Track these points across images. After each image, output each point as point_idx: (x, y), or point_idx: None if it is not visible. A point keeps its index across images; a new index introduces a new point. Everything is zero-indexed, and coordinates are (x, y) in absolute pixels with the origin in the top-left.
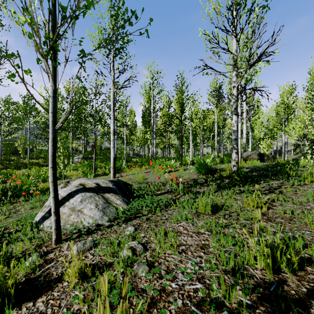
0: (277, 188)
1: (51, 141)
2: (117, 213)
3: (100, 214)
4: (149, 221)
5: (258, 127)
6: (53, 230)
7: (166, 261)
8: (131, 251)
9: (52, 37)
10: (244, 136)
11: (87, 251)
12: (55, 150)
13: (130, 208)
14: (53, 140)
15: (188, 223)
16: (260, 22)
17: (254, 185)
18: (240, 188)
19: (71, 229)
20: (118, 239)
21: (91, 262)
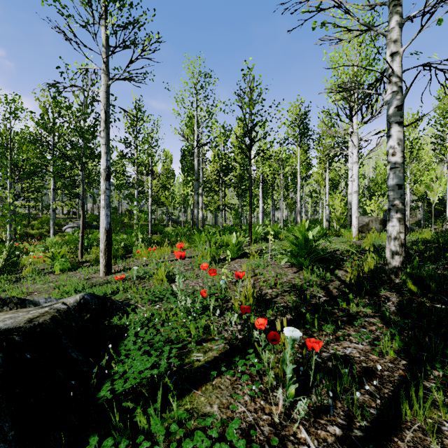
0: None
1: None
2: None
3: None
4: None
5: None
6: None
7: None
8: None
9: None
10: (349, 191)
11: None
12: None
13: None
14: None
15: None
16: None
17: None
18: None
19: None
20: None
21: None
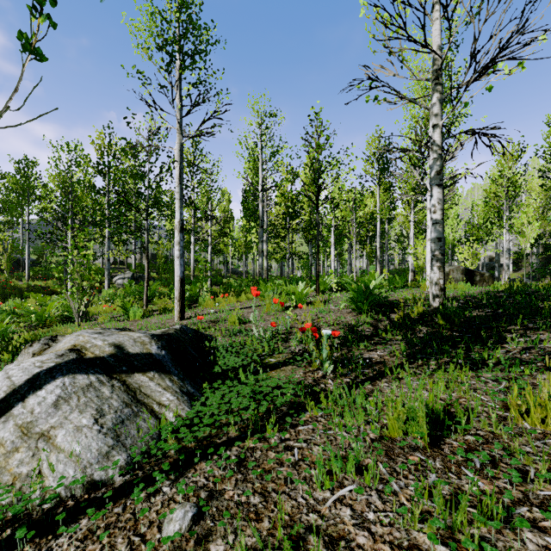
0: None
1: None
2: (161, 432)
3: (103, 444)
4: (246, 471)
5: (451, 222)
6: None
7: None
8: None
9: None
10: None
11: None
12: None
13: (199, 412)
14: None
15: (366, 489)
16: None
17: (494, 343)
18: (464, 352)
19: None
20: None
21: None
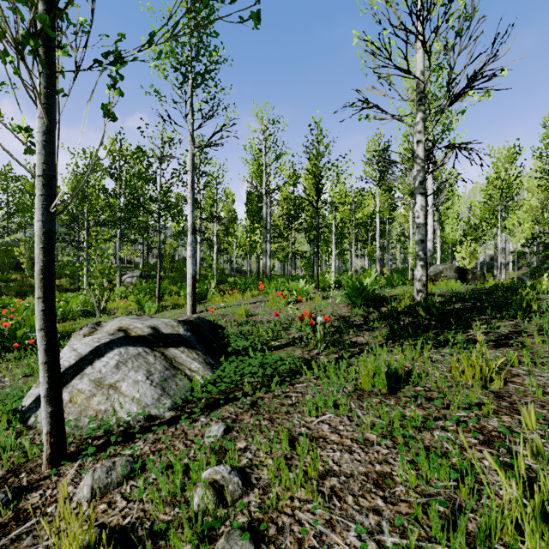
0: (514, 337)
1: (40, 240)
2: (193, 389)
3: (155, 393)
4: (258, 409)
5: (451, 222)
6: (45, 435)
7: (296, 524)
8: (213, 492)
9: (43, 11)
10: (429, 237)
11: (116, 488)
12: (49, 260)
13: (219, 377)
14: (44, 236)
15: (340, 415)
16: (472, 14)
17: (462, 329)
18: (435, 336)
19: (90, 430)
20: (189, 454)
21: (118, 521)
